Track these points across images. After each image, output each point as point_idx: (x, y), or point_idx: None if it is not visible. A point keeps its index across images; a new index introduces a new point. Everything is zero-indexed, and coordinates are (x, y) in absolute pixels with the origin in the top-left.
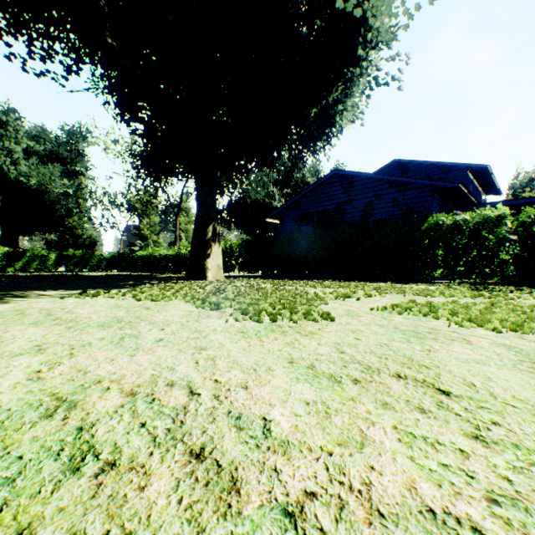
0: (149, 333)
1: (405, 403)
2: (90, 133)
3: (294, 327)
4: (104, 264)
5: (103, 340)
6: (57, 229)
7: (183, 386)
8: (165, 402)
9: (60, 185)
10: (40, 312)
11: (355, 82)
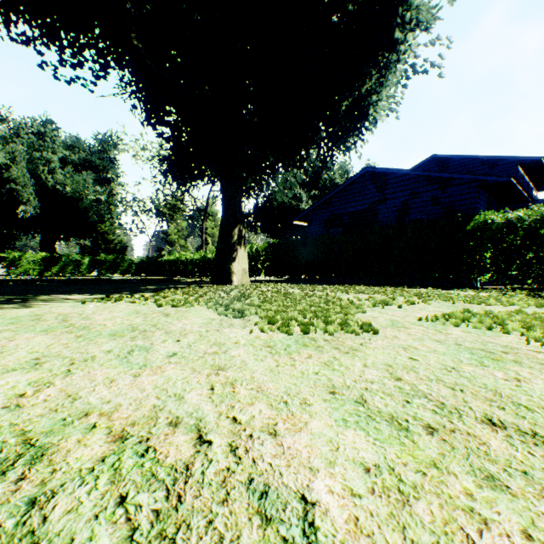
0: (162, 346)
1: (522, 478)
2: (121, 140)
3: (330, 341)
4: (134, 269)
5: (109, 353)
6: (90, 235)
7: (190, 427)
8: (161, 455)
9: (93, 192)
10: (57, 317)
11: (391, 69)
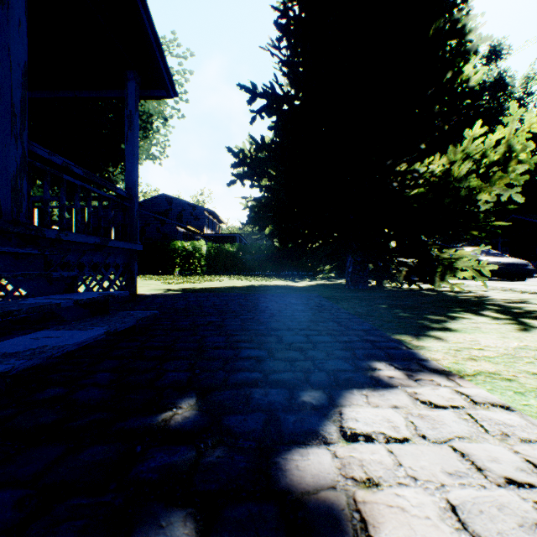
0: None
1: None
2: None
3: None
4: None
5: None
6: None
7: None
8: None
9: None
10: None
11: None
